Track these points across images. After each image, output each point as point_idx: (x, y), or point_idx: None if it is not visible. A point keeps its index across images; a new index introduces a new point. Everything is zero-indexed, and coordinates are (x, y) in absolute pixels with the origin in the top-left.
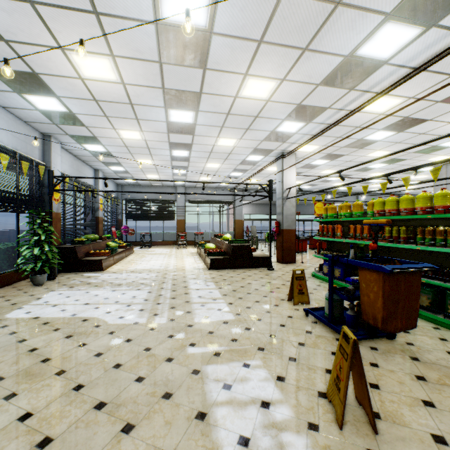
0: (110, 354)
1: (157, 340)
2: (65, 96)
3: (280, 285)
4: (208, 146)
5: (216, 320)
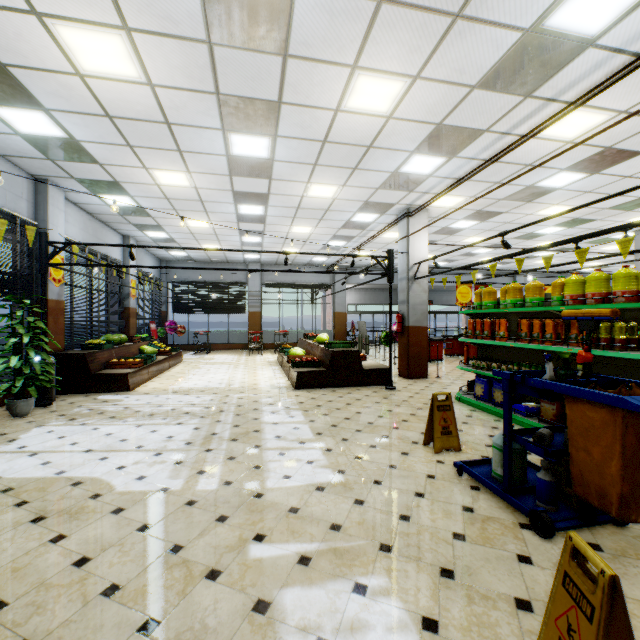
0: (103, 560)
1: (195, 528)
2: (58, 109)
3: (409, 416)
4: (293, 198)
5: (303, 485)
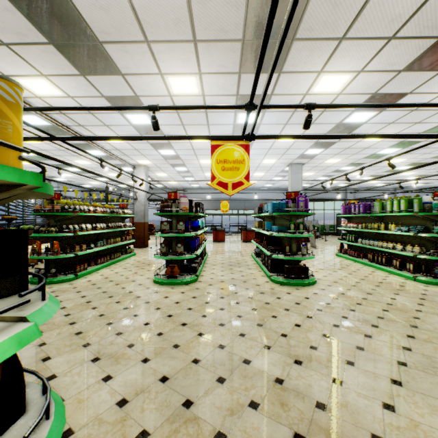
0: None
1: None
2: None
3: None
4: (79, 165)
5: None
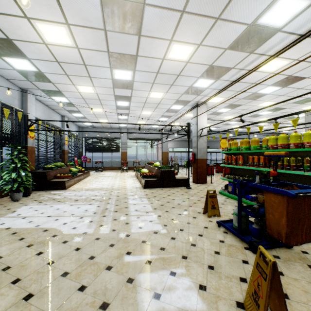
0: (60, 262)
1: (100, 249)
2: (34, 58)
3: (197, 201)
4: (143, 98)
5: (148, 231)
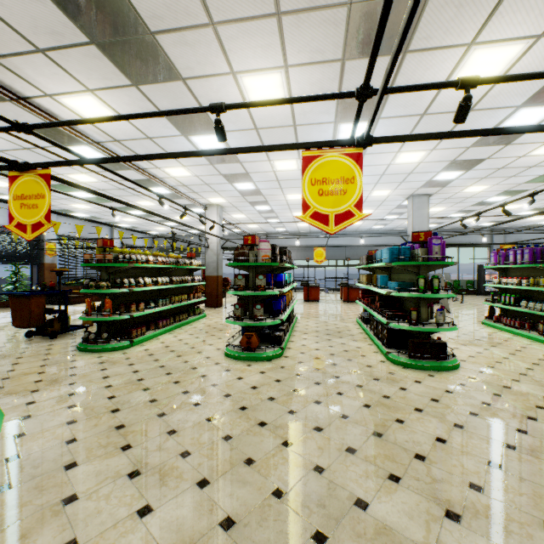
0: None
1: None
2: None
3: None
4: (142, 207)
5: None
